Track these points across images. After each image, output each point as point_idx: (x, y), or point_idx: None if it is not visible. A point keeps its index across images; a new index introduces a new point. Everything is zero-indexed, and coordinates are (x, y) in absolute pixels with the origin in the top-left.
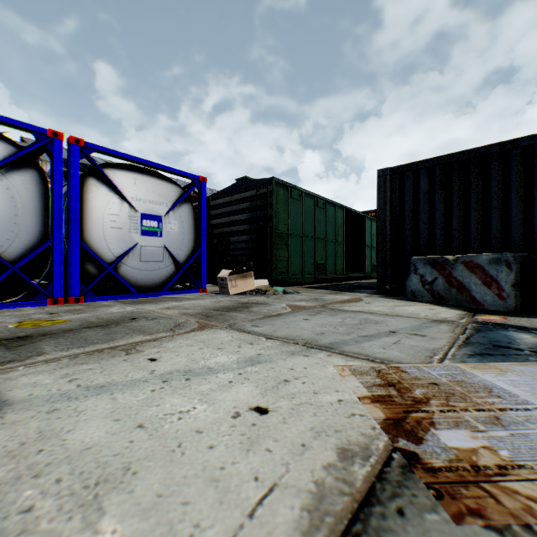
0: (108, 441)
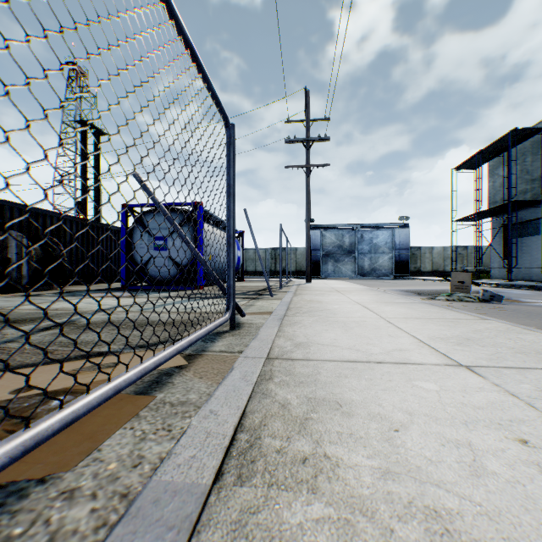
0: (129, 302)
